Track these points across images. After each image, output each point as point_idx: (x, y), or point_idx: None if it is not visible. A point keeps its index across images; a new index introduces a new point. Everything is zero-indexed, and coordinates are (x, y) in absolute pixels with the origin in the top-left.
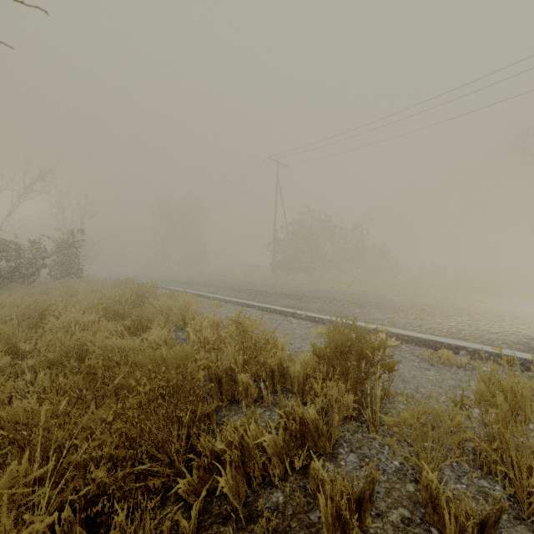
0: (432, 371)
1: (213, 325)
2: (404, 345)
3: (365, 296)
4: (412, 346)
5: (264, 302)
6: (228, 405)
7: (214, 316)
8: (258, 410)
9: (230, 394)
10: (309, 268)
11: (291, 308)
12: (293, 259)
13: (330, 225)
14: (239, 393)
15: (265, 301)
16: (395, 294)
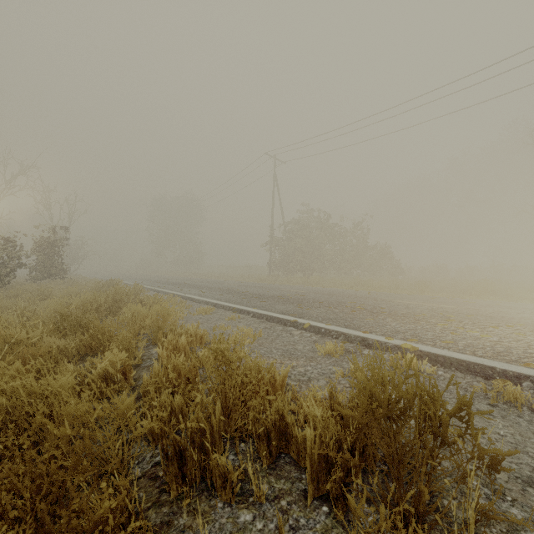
0: (498, 418)
1: (195, 340)
2: (440, 369)
3: (373, 300)
4: (452, 372)
5: (259, 307)
6: (193, 501)
7: (197, 328)
8: (242, 514)
9: (199, 474)
10: (308, 268)
11: (291, 315)
12: (291, 259)
13: (330, 224)
14: (214, 475)
15: (261, 306)
16: (406, 297)
